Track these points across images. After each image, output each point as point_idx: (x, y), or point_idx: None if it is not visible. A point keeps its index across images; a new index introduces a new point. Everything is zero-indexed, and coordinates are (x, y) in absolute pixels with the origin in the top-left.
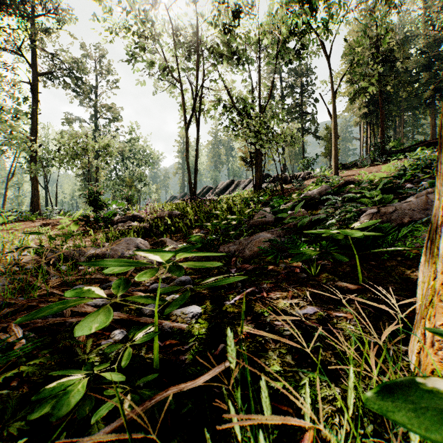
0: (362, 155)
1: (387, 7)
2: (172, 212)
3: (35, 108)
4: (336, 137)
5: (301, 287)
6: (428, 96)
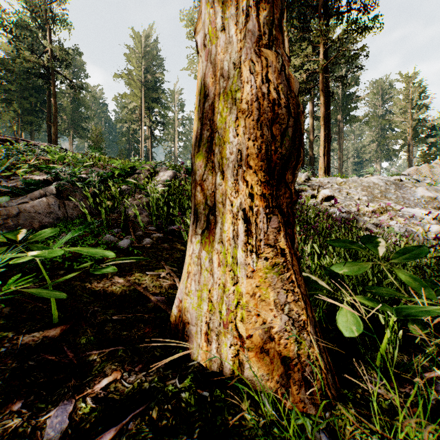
0: None
1: None
2: None
3: None
4: None
5: None
6: None
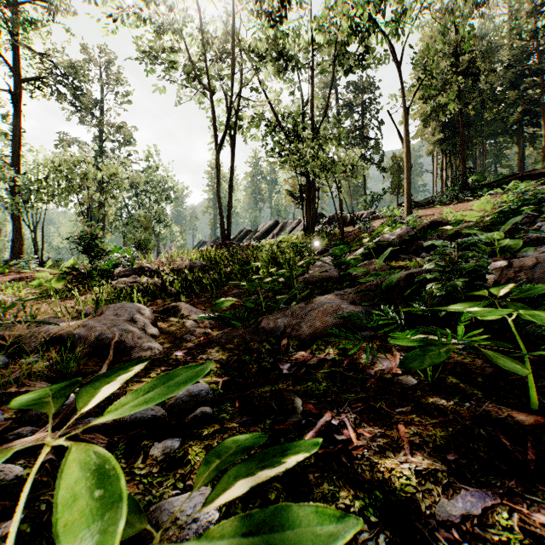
0: (435, 191)
1: (473, 3)
2: (194, 262)
3: (18, 124)
4: (409, 166)
5: (419, 415)
6: (515, 120)
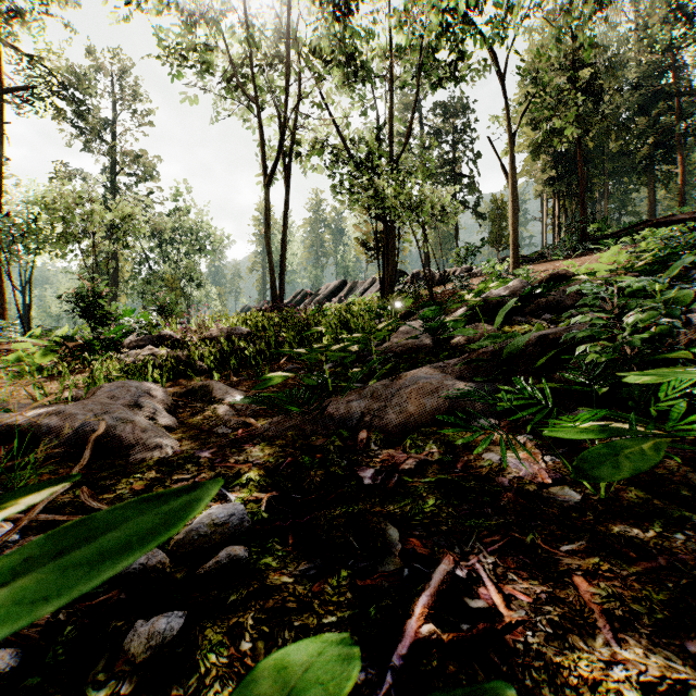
0: (545, 245)
1: None
2: (233, 328)
3: None
4: (516, 208)
5: (606, 558)
6: (645, 154)
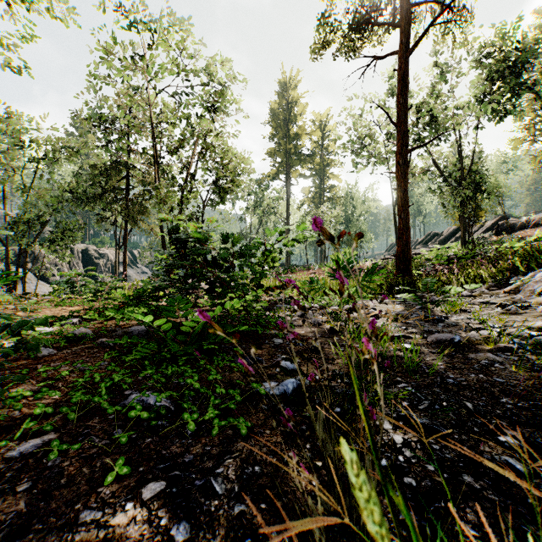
0: None
1: None
2: (378, 266)
3: (287, 192)
4: None
5: None
6: None
